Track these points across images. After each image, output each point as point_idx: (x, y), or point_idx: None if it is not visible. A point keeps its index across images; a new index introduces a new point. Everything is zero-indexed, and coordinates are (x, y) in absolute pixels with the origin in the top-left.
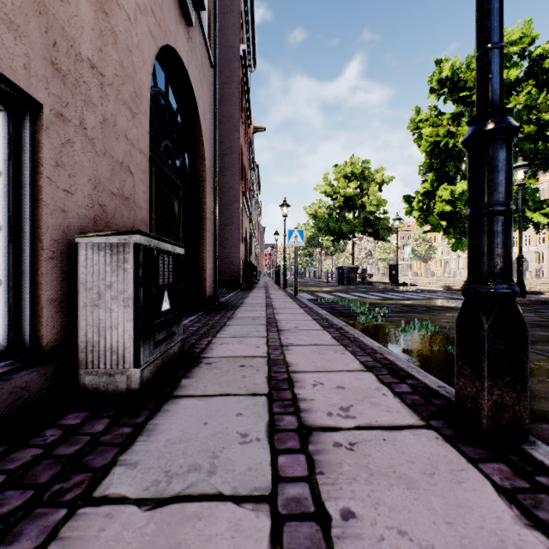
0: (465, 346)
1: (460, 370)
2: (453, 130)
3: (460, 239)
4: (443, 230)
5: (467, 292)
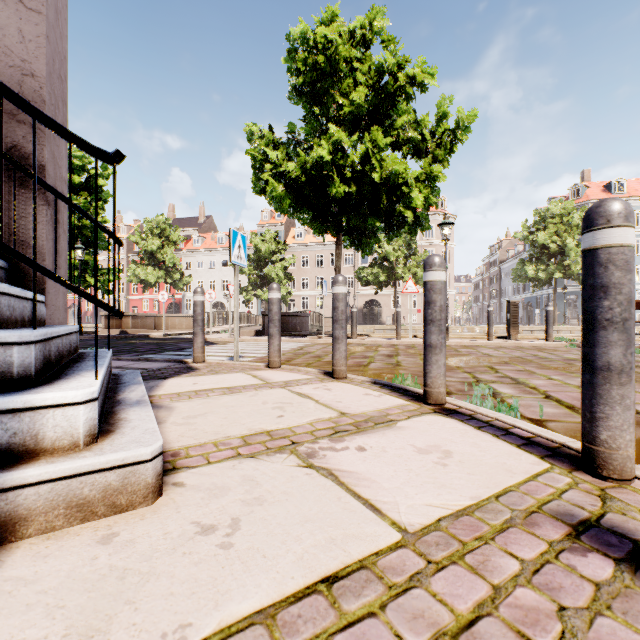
0: None
1: None
2: None
3: None
4: None
5: None
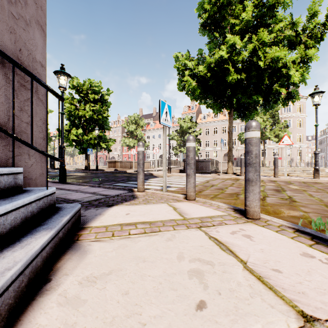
0: (60, 172)
1: (59, 176)
2: (78, 106)
3: (81, 150)
4: (75, 146)
5: (60, 166)
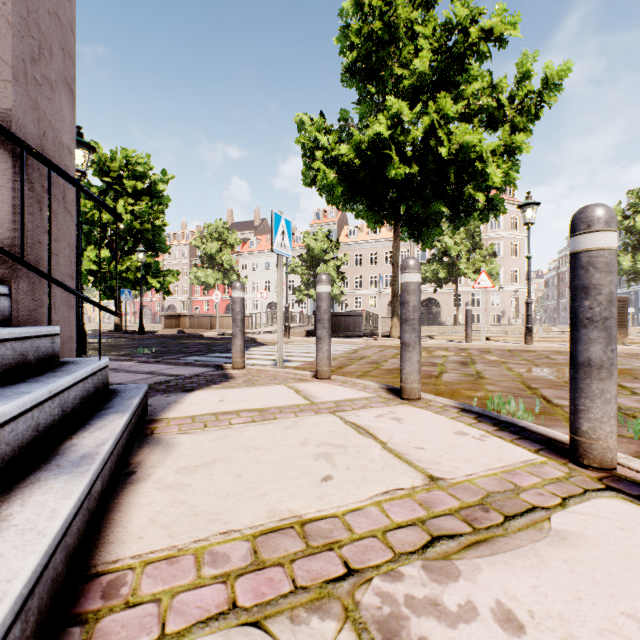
0: None
1: None
2: None
3: (106, 292)
4: (93, 283)
5: None
